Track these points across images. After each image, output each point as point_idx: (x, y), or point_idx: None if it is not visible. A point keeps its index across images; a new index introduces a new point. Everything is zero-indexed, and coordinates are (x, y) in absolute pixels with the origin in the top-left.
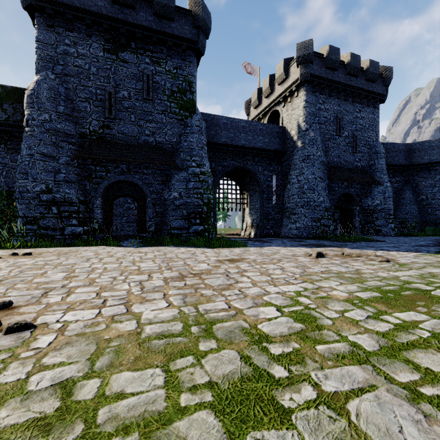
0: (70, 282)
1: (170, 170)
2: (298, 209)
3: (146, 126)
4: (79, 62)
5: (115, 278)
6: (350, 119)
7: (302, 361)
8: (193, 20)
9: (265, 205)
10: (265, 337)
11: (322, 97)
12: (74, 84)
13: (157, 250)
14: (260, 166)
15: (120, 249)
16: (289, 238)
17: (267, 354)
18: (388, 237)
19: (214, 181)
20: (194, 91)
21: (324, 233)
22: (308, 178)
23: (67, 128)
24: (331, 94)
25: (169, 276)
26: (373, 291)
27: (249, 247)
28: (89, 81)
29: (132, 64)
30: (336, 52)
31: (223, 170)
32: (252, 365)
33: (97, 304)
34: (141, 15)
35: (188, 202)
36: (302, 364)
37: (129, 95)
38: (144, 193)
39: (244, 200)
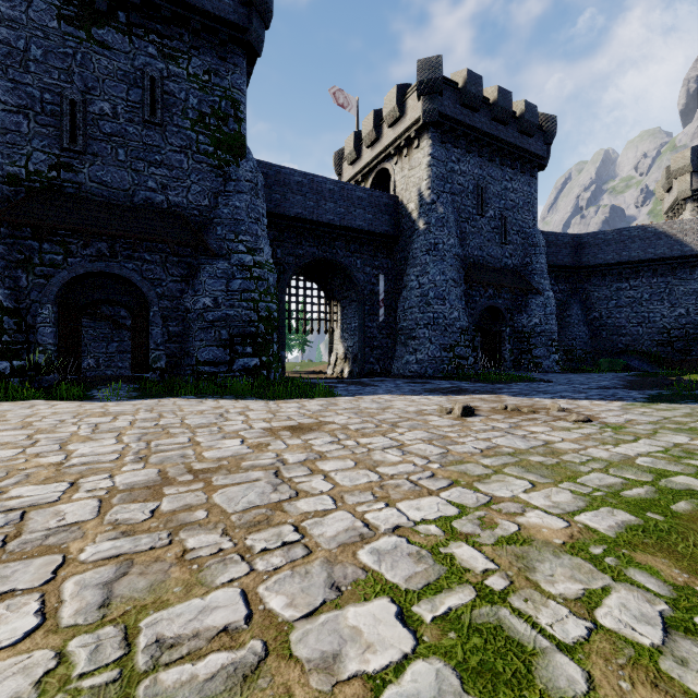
0: None
1: (198, 256)
2: (420, 330)
3: (150, 173)
4: (3, 34)
5: None
6: (498, 190)
7: None
8: None
9: (367, 324)
10: None
11: (457, 152)
12: None
13: (149, 408)
14: (358, 258)
15: (66, 408)
16: (406, 377)
17: None
18: (553, 374)
19: (281, 282)
20: (242, 117)
21: (460, 369)
22: (435, 280)
23: None
24: (470, 149)
25: (128, 481)
26: (612, 505)
27: (340, 395)
28: (27, 73)
29: (120, 52)
30: (477, 82)
31: (297, 263)
32: None
33: None
34: None
35: (231, 315)
36: None
37: (114, 110)
38: (145, 298)
39: (332, 315)
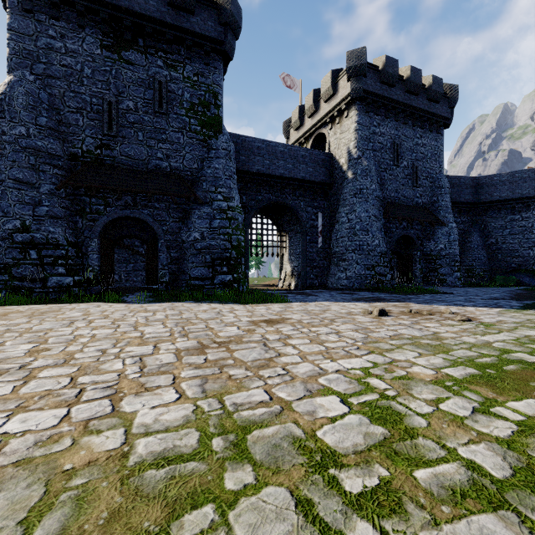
0: (34, 360)
1: (190, 204)
2: (349, 254)
3: (158, 148)
4: (68, 61)
5: (104, 351)
6: (410, 146)
7: (400, 508)
8: (219, 14)
9: (309, 250)
10: (331, 455)
11: (377, 118)
12: (61, 90)
13: (171, 308)
14: (302, 201)
15: (120, 307)
16: (338, 289)
17: (338, 493)
18: (455, 288)
19: (246, 219)
20: (220, 104)
21: (380, 283)
22: (360, 216)
23: (51, 147)
24: (388, 115)
25: (183, 346)
26: (466, 365)
27: (290, 301)
28: (82, 86)
29: (139, 66)
30: (394, 64)
31: (257, 206)
32: (317, 521)
33: (68, 398)
34: (152, 4)
35: (213, 245)
36: (402, 515)
37: (136, 106)
38: (155, 233)
39: (282, 243)
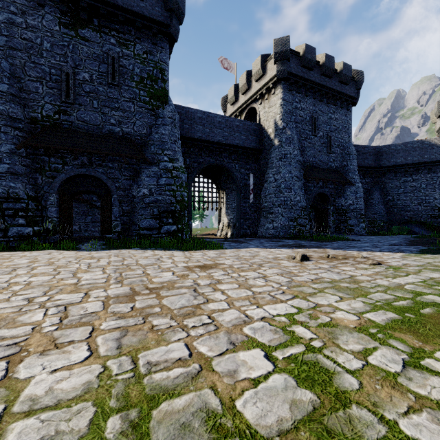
0: None
1: (140, 164)
2: (275, 208)
3: (111, 115)
4: (28, 35)
5: (31, 299)
6: (325, 119)
7: None
8: (165, 1)
9: (242, 205)
10: (251, 439)
11: (299, 96)
12: (22, 60)
13: (116, 254)
14: (237, 163)
15: (69, 254)
16: (267, 238)
17: None
18: (361, 236)
19: (189, 178)
20: (166, 79)
21: (301, 232)
22: (285, 177)
23: (13, 111)
24: (307, 93)
25: (115, 293)
26: (386, 309)
27: (226, 248)
28: (41, 58)
29: (94, 43)
30: (312, 51)
31: (199, 167)
32: None
33: None
34: None
35: (160, 200)
36: None
37: (91, 78)
38: (109, 189)
39: (220, 199)
